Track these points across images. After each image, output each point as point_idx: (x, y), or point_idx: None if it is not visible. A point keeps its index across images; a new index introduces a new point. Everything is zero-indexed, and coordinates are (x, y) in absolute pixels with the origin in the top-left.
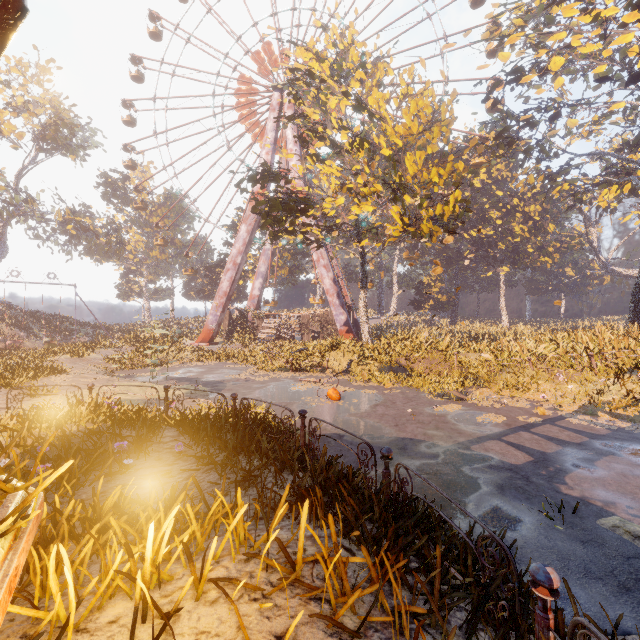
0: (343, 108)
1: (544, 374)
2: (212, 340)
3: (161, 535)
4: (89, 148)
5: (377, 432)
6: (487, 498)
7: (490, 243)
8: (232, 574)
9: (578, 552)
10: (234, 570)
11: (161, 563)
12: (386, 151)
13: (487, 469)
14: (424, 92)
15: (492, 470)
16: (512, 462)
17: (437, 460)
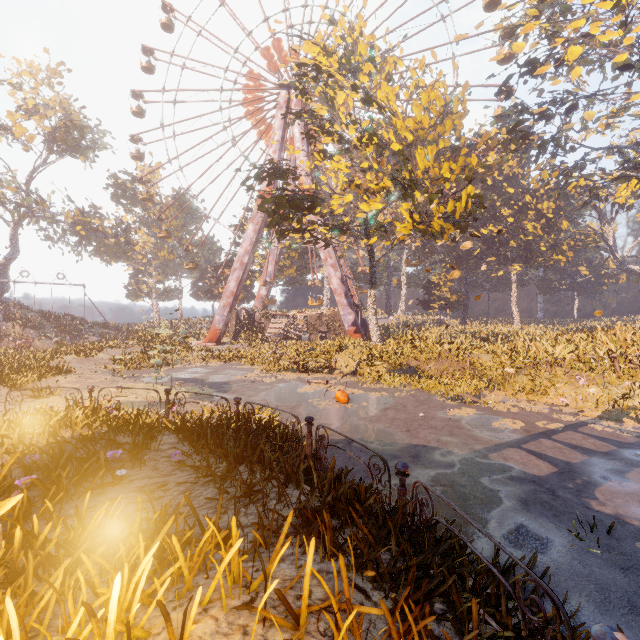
0: (351, 103)
1: (563, 377)
2: (219, 340)
3: (136, 581)
4: (98, 149)
5: (388, 438)
6: (510, 514)
7: (501, 241)
8: (222, 629)
9: (619, 581)
10: (224, 623)
11: (140, 607)
12: (396, 146)
13: (508, 481)
14: (435, 85)
15: (513, 482)
16: (535, 473)
17: (453, 470)
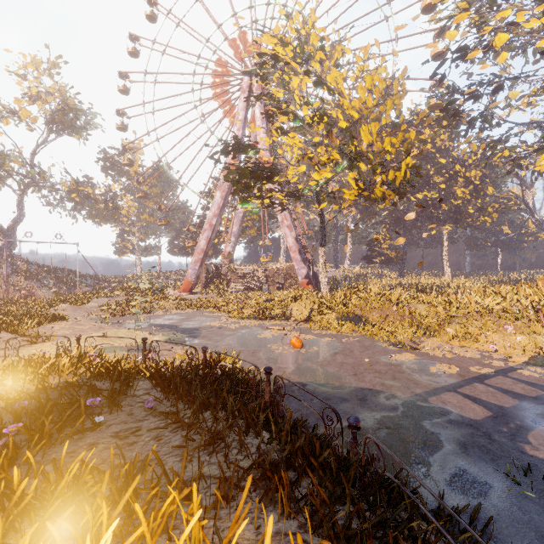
0: (304, 87)
1: (492, 325)
2: (191, 290)
3: None
4: (90, 129)
5: (337, 381)
6: (451, 458)
7: (434, 205)
8: None
9: None
10: None
11: None
12: (343, 123)
13: (447, 424)
14: (377, 70)
15: (452, 425)
16: (471, 417)
17: (397, 413)
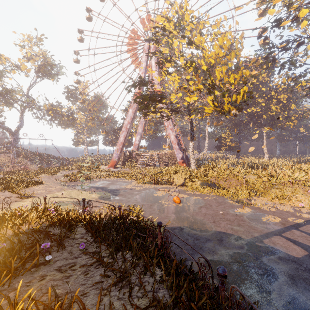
0: (181, 46)
1: (299, 190)
2: (115, 166)
3: None
4: (59, 75)
5: (203, 226)
6: (285, 288)
7: (258, 115)
8: None
9: None
10: None
11: None
12: (204, 67)
13: (278, 260)
14: (225, 34)
15: (282, 261)
16: (294, 255)
17: (243, 251)
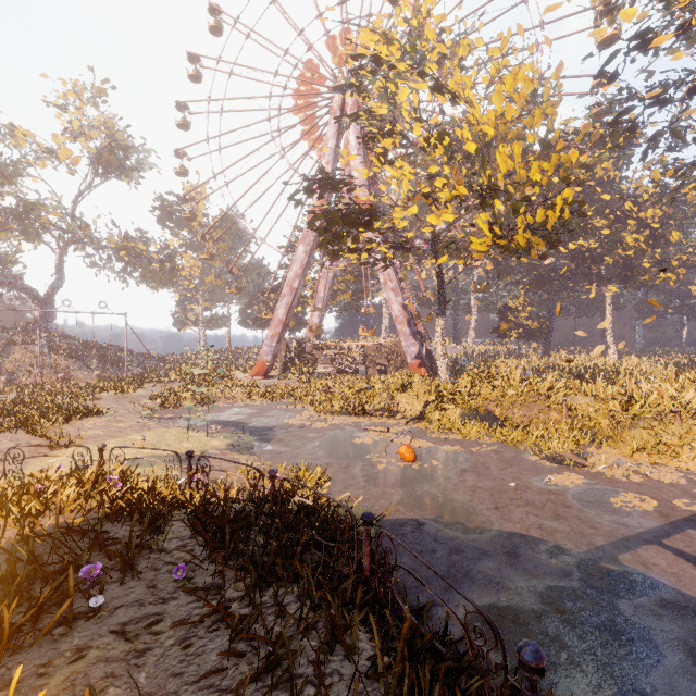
0: (416, 100)
1: None
2: (267, 373)
3: None
4: (144, 170)
5: (470, 519)
6: (683, 684)
7: (594, 258)
8: None
9: None
10: None
11: None
12: (471, 145)
13: (660, 609)
14: (520, 69)
15: (670, 612)
16: None
17: (571, 582)
